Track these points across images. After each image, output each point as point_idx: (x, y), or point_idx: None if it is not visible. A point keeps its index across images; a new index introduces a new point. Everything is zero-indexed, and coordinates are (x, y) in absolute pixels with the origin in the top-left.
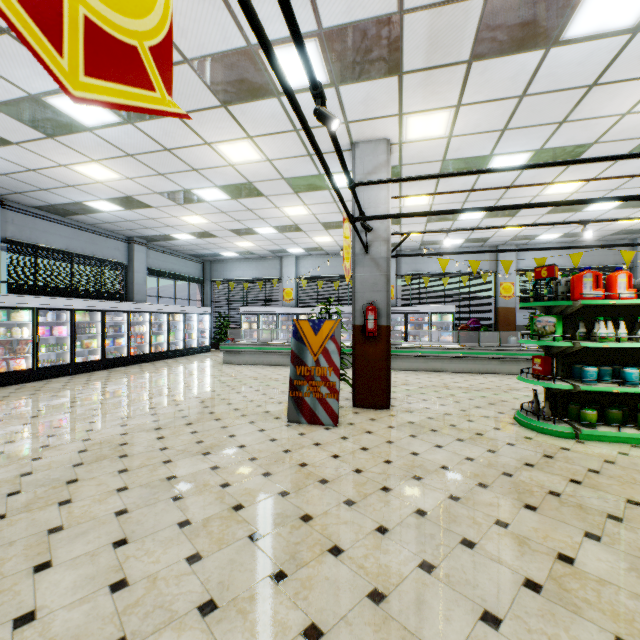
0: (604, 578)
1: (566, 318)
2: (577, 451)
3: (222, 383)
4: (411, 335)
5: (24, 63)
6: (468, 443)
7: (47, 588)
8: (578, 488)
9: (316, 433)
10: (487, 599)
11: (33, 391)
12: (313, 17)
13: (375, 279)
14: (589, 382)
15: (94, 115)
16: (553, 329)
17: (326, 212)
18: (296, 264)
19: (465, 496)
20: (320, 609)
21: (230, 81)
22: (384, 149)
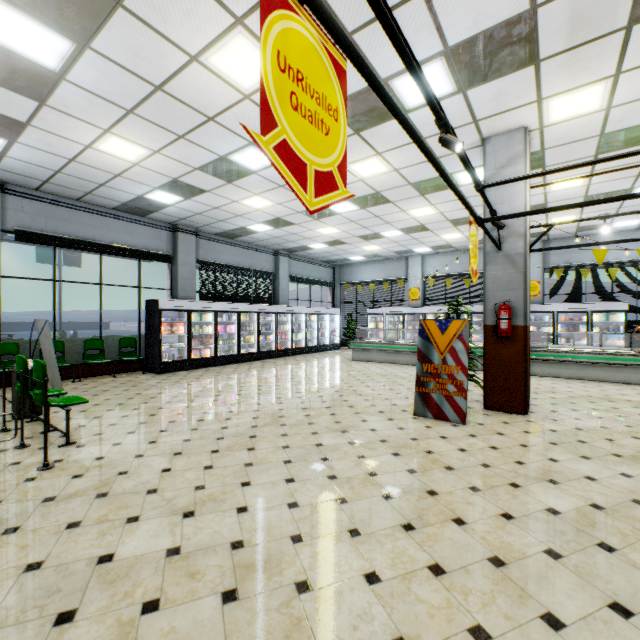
0: None
1: None
2: None
3: (352, 377)
4: (562, 337)
5: (219, 136)
6: (627, 460)
7: (251, 496)
8: None
9: (442, 428)
10: (620, 594)
11: (216, 373)
12: (439, 41)
13: (509, 277)
14: None
15: (259, 161)
16: None
17: (454, 209)
18: (422, 263)
19: (611, 508)
20: (443, 556)
21: (362, 112)
22: (520, 138)
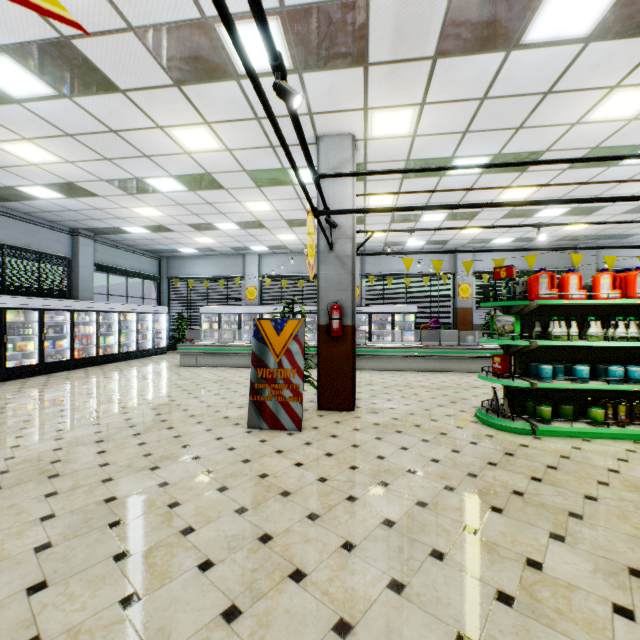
0: (572, 583)
1: (523, 318)
2: (535, 447)
3: (178, 387)
4: (375, 335)
5: None
6: (433, 444)
7: None
8: (539, 486)
9: (278, 439)
10: (460, 619)
11: None
12: None
13: (340, 277)
14: (545, 379)
15: (22, 84)
16: (512, 328)
17: (290, 209)
18: (259, 262)
19: (432, 501)
20: None
21: (183, 57)
22: (349, 144)
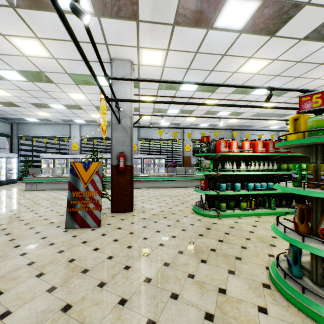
0: (240, 298)
1: (214, 161)
2: (219, 224)
3: (20, 205)
4: (145, 169)
5: None
6: (173, 227)
7: None
8: (222, 244)
9: (85, 234)
10: None
11: None
12: None
13: (124, 139)
14: (223, 190)
15: None
16: (209, 166)
17: (97, 99)
18: (80, 129)
19: (172, 262)
20: None
21: None
22: (129, 66)
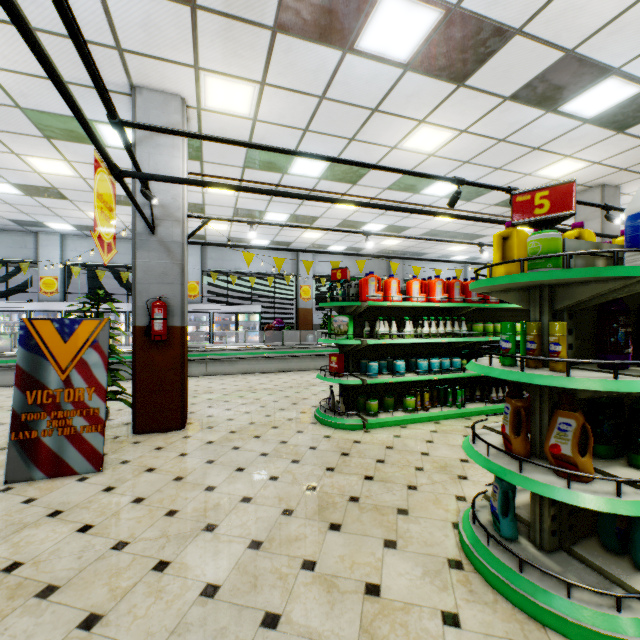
0: (408, 600)
1: (356, 318)
2: (366, 442)
3: None
4: (218, 336)
5: None
6: (273, 457)
7: None
8: (372, 485)
9: (59, 492)
10: None
11: None
12: None
13: (165, 268)
14: (373, 375)
15: None
16: (347, 328)
17: None
18: (63, 245)
19: (269, 537)
20: None
21: None
22: (178, 108)
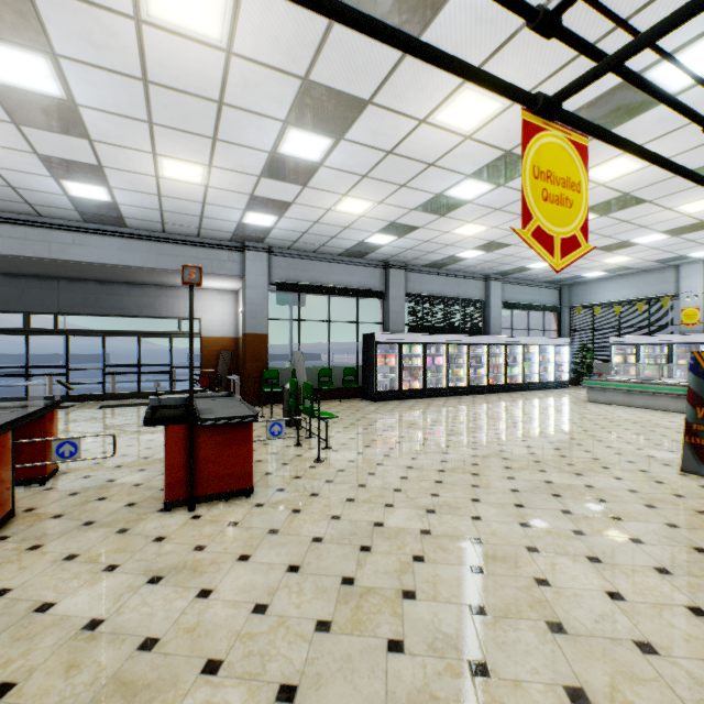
0: None
1: None
2: None
3: (587, 420)
4: None
5: (437, 178)
6: None
7: (481, 510)
8: None
9: None
10: None
11: (426, 405)
12: None
13: None
14: None
15: (474, 191)
16: None
17: None
18: None
19: None
20: None
21: (602, 115)
22: None
